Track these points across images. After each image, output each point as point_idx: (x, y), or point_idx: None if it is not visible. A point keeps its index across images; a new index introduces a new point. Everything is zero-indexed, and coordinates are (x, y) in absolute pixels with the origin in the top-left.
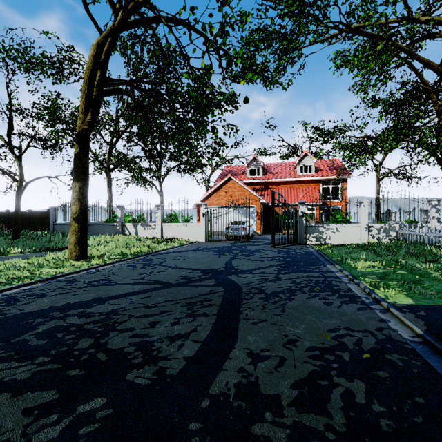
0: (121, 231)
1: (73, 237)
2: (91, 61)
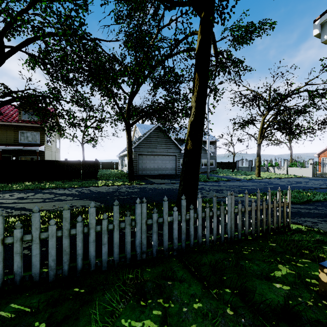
0: (267, 170)
1: (257, 171)
2: (261, 125)
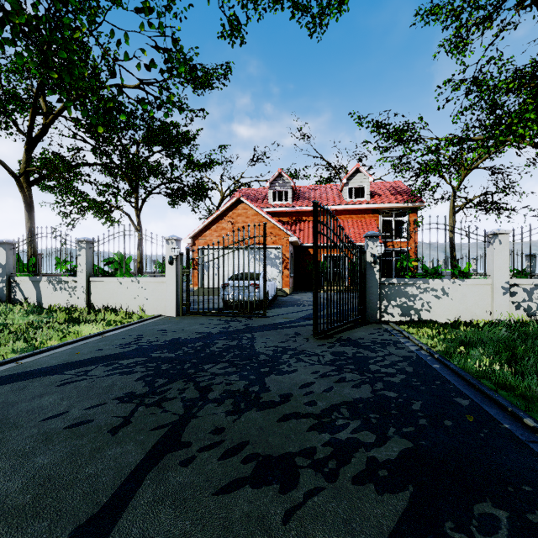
0: (8, 294)
1: None
2: None
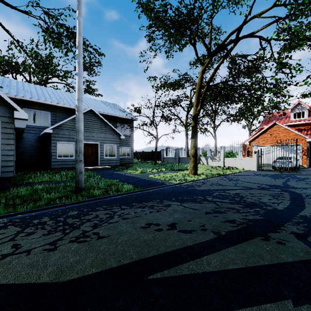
0: (198, 162)
1: (192, 164)
2: (199, 81)
